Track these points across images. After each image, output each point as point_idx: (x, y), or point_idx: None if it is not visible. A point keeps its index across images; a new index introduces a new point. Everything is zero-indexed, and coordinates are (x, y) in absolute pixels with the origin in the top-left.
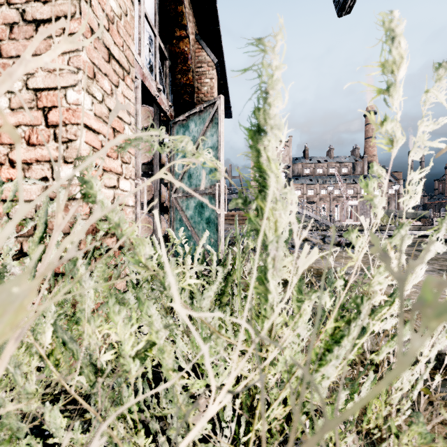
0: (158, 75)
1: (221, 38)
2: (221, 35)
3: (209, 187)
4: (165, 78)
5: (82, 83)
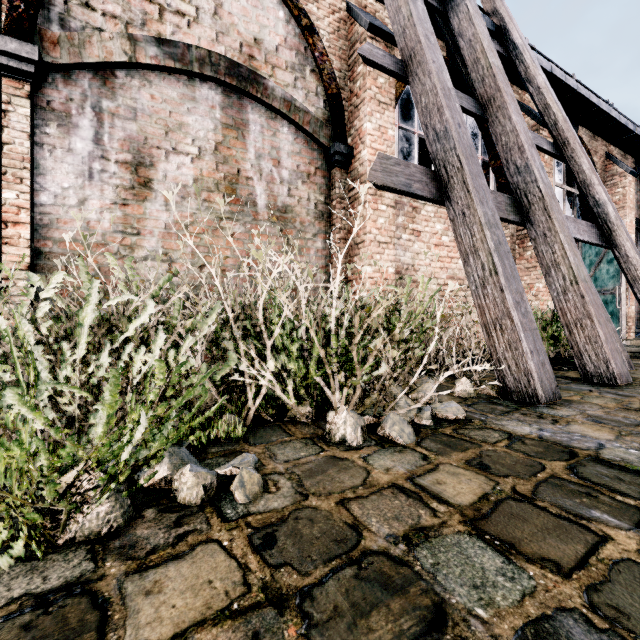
0: (566, 211)
1: (639, 136)
2: (639, 135)
3: (612, 288)
4: (573, 207)
5: (540, 282)
